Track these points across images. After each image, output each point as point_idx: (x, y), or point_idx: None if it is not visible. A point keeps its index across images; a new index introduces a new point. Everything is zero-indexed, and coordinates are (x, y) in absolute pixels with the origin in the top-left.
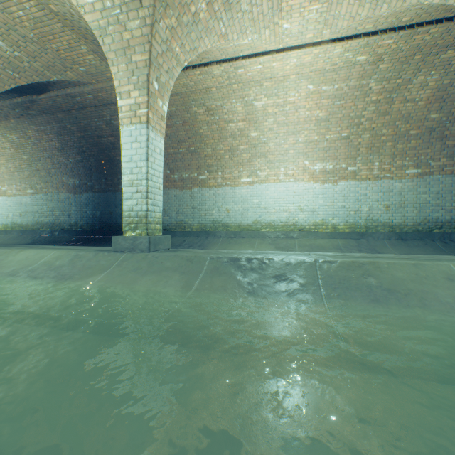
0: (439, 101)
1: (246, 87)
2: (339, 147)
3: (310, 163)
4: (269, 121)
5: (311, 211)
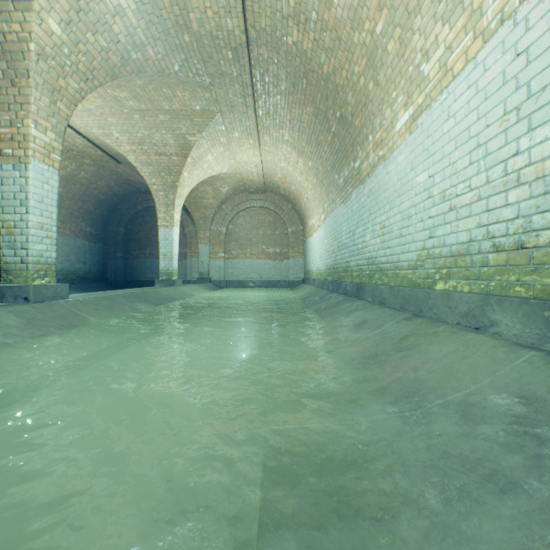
0: (68, 182)
1: None
2: None
3: None
4: None
5: None
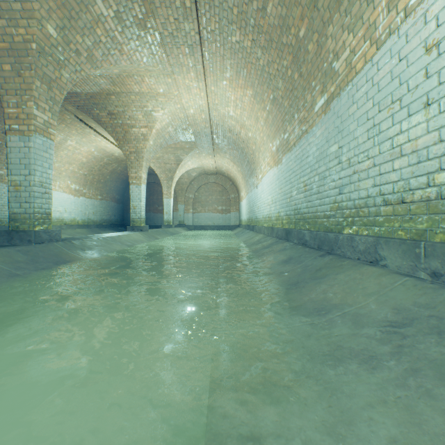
0: (112, 173)
1: (77, 135)
2: (83, 178)
3: (71, 183)
4: (65, 152)
5: (70, 212)
